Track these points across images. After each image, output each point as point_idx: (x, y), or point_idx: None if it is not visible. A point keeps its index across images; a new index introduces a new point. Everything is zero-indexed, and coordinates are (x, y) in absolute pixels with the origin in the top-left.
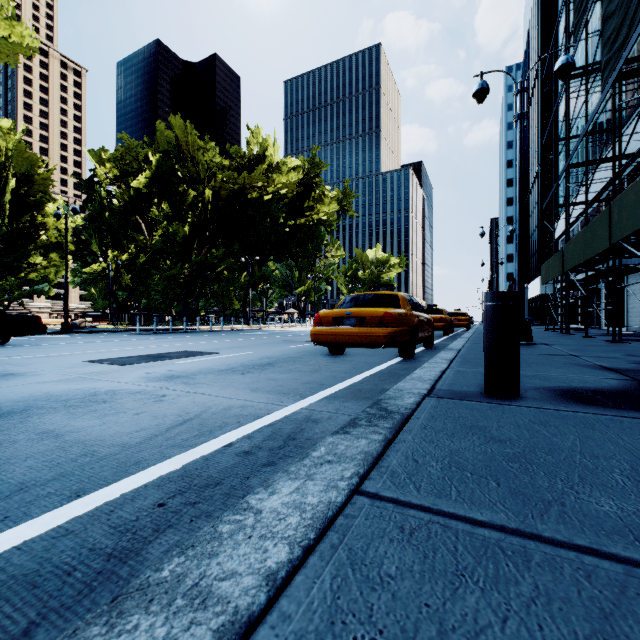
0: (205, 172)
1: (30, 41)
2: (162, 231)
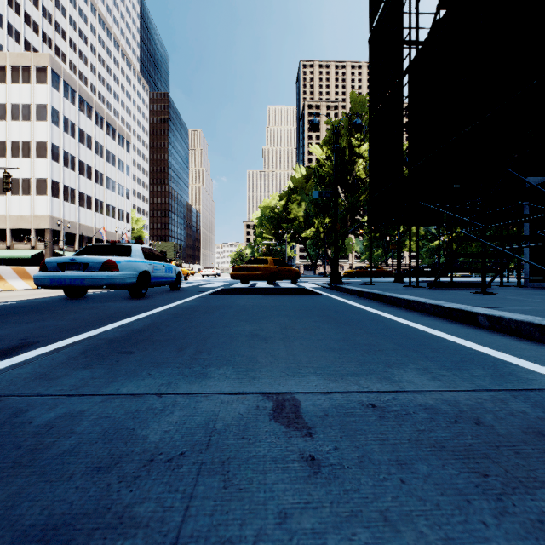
0: None
1: None
2: None
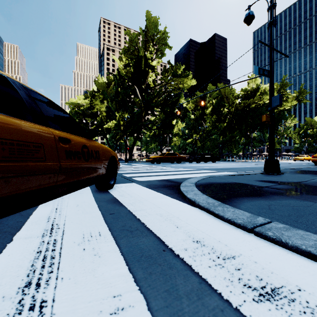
0: (232, 101)
1: (194, 83)
2: (210, 125)
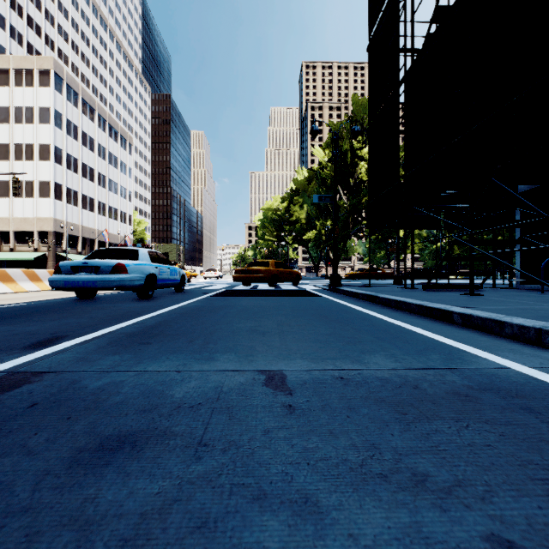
0: None
1: None
2: None
